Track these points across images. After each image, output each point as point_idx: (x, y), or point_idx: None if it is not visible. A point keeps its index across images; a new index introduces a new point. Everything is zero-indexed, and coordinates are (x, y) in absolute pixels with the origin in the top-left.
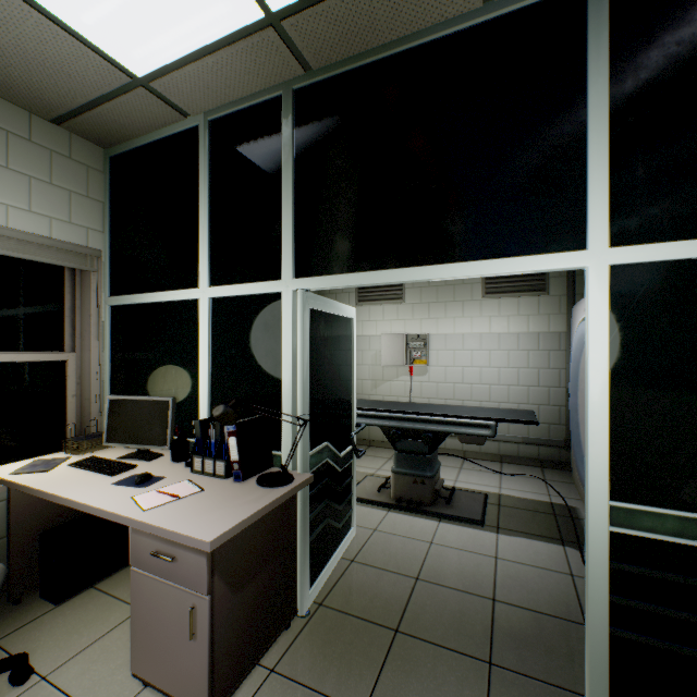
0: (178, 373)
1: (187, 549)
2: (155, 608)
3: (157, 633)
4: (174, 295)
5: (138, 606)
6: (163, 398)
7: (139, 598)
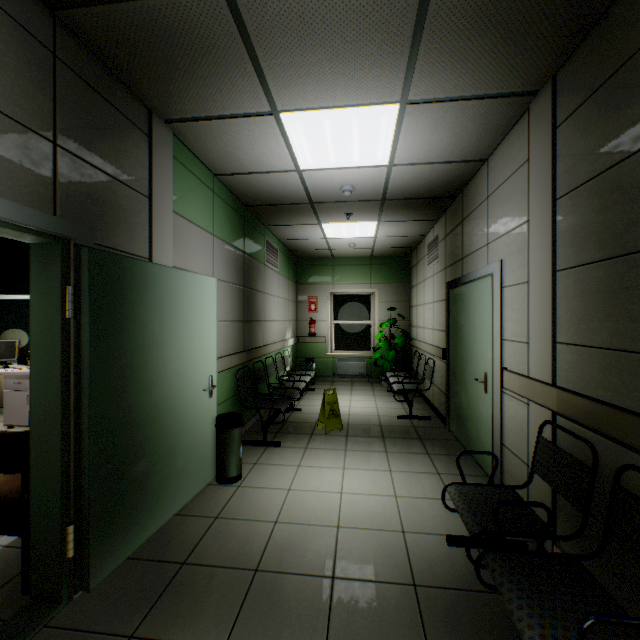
0: (21, 330)
1: (27, 379)
2: (14, 400)
3: (15, 408)
4: (20, 297)
5: (7, 402)
6: (15, 340)
7: (8, 399)
